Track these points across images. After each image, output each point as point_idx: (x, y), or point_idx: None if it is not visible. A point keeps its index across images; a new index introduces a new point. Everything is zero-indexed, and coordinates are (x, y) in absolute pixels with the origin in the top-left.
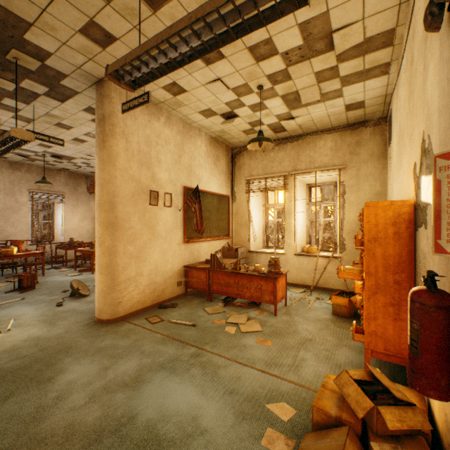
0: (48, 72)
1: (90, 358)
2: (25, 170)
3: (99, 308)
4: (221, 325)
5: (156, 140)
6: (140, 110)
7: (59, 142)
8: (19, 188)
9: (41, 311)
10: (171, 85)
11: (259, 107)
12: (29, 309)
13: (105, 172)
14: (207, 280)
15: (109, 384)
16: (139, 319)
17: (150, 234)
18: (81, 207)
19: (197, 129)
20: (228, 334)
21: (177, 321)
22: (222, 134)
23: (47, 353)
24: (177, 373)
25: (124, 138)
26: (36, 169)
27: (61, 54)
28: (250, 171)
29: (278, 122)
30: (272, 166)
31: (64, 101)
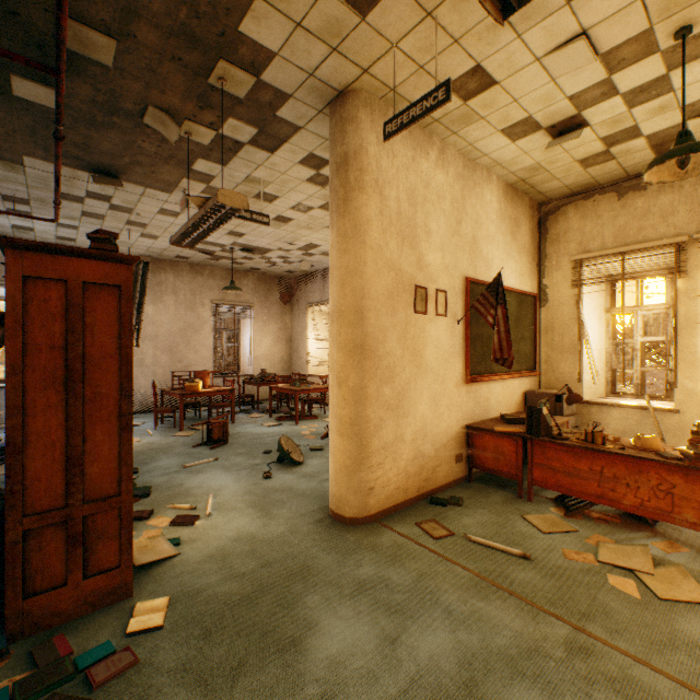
0: (261, 97)
1: (350, 605)
2: (207, 274)
3: (337, 495)
4: (590, 567)
5: (423, 193)
6: (400, 139)
7: (263, 220)
8: (201, 298)
9: (245, 485)
10: (466, 76)
11: (647, 93)
12: (228, 479)
13: (347, 255)
14: (517, 458)
15: (414, 693)
16: (405, 524)
17: (415, 366)
18: (273, 323)
19: (485, 170)
20: (624, 597)
21: (485, 542)
22: (531, 174)
23: (274, 575)
24: (562, 698)
25: (377, 193)
26: (219, 271)
27: (289, 51)
28: (583, 242)
29: (678, 125)
30: (640, 228)
31: (274, 150)
